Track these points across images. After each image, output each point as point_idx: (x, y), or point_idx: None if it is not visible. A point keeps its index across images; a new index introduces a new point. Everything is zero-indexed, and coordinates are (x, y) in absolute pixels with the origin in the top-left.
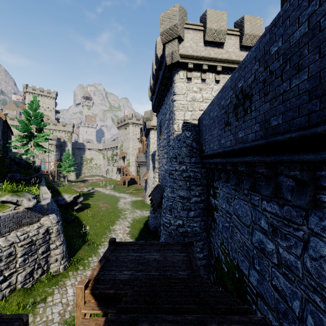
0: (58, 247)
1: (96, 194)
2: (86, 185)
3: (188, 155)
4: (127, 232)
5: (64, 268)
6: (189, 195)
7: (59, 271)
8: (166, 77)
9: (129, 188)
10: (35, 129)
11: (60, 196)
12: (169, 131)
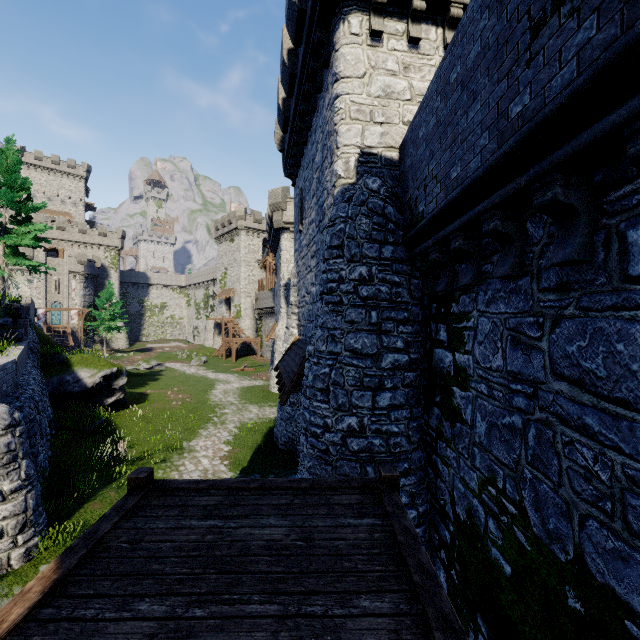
0: (9, 496)
1: (164, 374)
2: (148, 358)
3: (375, 237)
4: (223, 455)
5: (28, 556)
6: (378, 347)
7: (10, 566)
8: (315, 44)
9: (239, 363)
10: (11, 217)
11: (70, 373)
12: (322, 191)
